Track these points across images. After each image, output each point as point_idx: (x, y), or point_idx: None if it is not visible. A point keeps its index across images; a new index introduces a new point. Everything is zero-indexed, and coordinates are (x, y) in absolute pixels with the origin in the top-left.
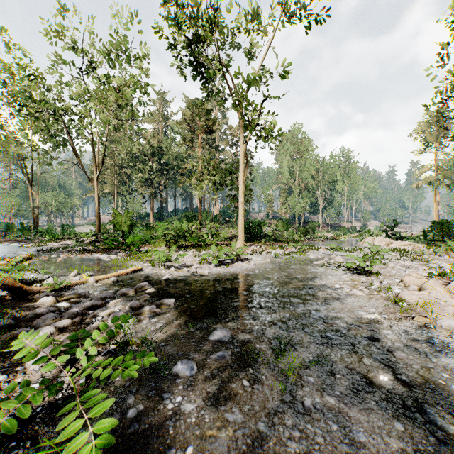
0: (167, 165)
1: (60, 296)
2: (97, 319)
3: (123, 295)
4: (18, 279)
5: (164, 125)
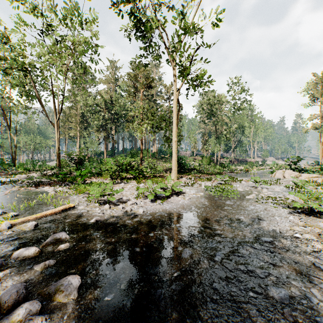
0: (117, 115)
1: None
2: None
3: (20, 259)
4: None
5: (115, 85)
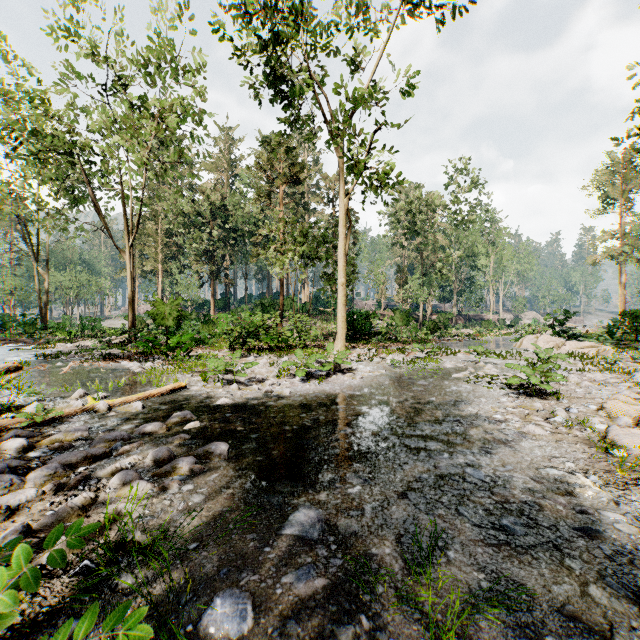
0: (234, 231)
1: (41, 437)
2: (88, 485)
3: (146, 434)
4: None
5: (231, 174)
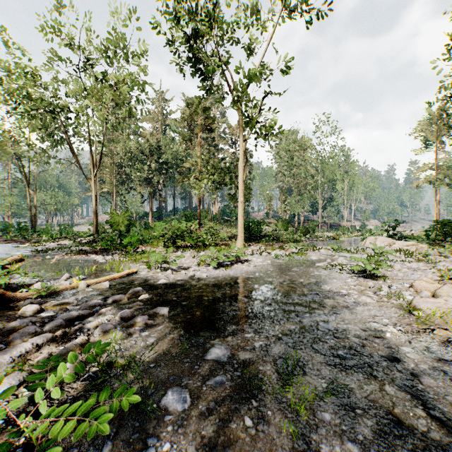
0: (166, 164)
1: (46, 304)
2: (82, 332)
3: (114, 302)
4: (2, 284)
5: (163, 124)
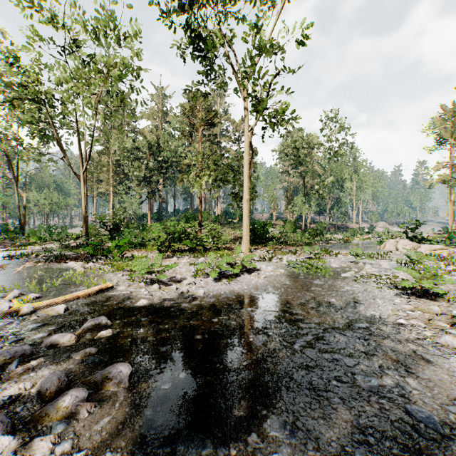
0: (165, 163)
1: None
2: None
3: (53, 347)
4: None
5: (164, 121)
